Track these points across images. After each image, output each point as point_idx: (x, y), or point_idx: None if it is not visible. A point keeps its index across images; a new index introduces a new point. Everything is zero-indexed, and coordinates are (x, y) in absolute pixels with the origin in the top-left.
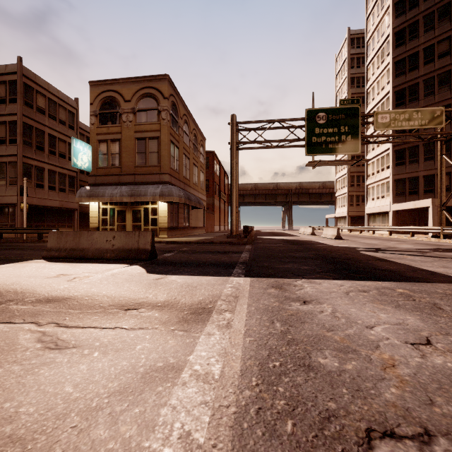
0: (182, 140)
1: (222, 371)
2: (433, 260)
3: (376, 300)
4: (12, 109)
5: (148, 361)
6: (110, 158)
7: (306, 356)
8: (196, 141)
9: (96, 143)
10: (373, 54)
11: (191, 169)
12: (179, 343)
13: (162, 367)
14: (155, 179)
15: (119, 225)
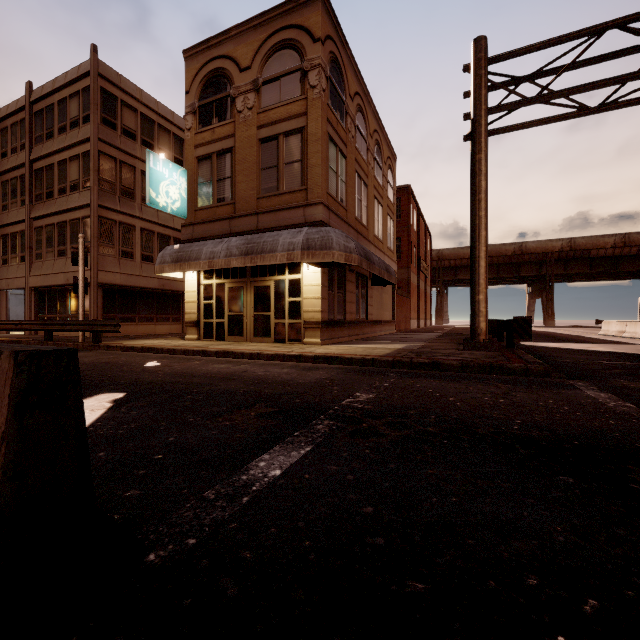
0: (353, 145)
1: None
2: None
3: None
4: (85, 133)
5: None
6: (216, 188)
7: None
8: (380, 156)
9: (194, 164)
10: None
11: (371, 207)
12: None
13: None
14: (295, 219)
15: (232, 317)
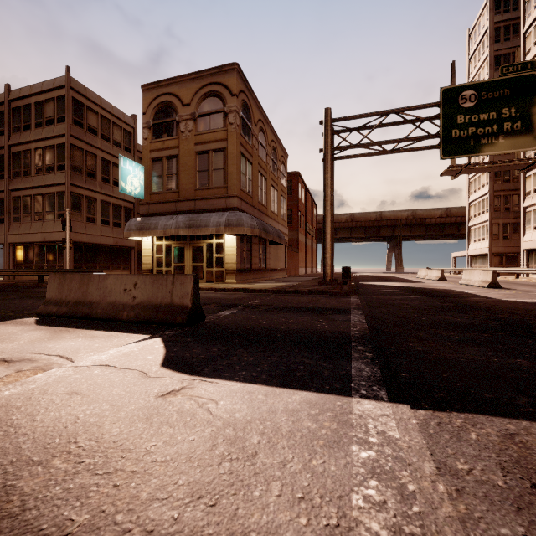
0: (257, 154)
1: None
2: None
3: None
4: (60, 130)
5: None
6: (165, 180)
7: None
8: (276, 157)
9: (149, 163)
10: None
11: (269, 192)
12: None
13: None
14: (220, 205)
15: (177, 266)
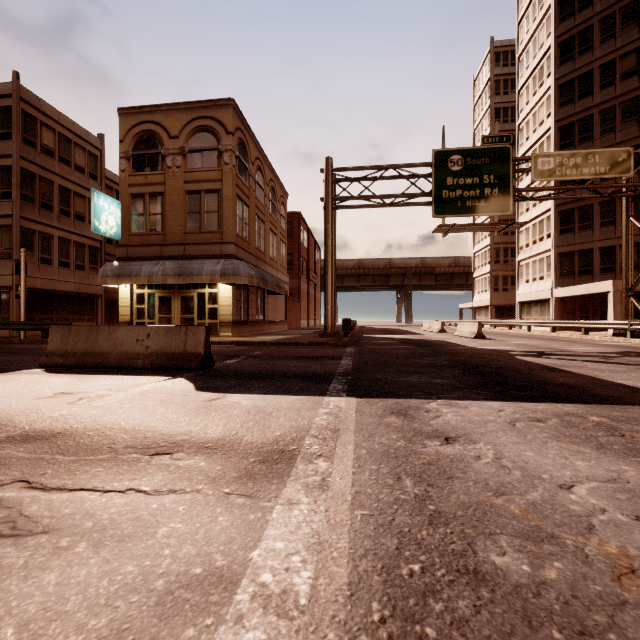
0: (254, 196)
1: (313, 585)
2: (627, 370)
3: (561, 436)
4: (5, 149)
5: (175, 564)
6: (148, 220)
7: (468, 549)
8: (275, 197)
9: (128, 199)
10: (527, 74)
11: (267, 237)
12: (235, 522)
13: (200, 578)
14: (213, 251)
15: (162, 318)
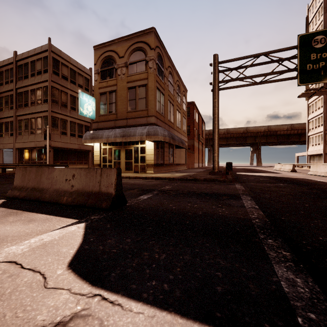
0: (167, 89)
1: None
2: None
3: None
4: (45, 77)
5: None
6: (108, 107)
7: None
8: (179, 91)
9: (98, 96)
10: None
11: (175, 114)
12: None
13: None
14: (143, 122)
15: (115, 162)
